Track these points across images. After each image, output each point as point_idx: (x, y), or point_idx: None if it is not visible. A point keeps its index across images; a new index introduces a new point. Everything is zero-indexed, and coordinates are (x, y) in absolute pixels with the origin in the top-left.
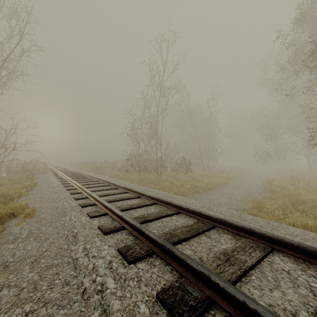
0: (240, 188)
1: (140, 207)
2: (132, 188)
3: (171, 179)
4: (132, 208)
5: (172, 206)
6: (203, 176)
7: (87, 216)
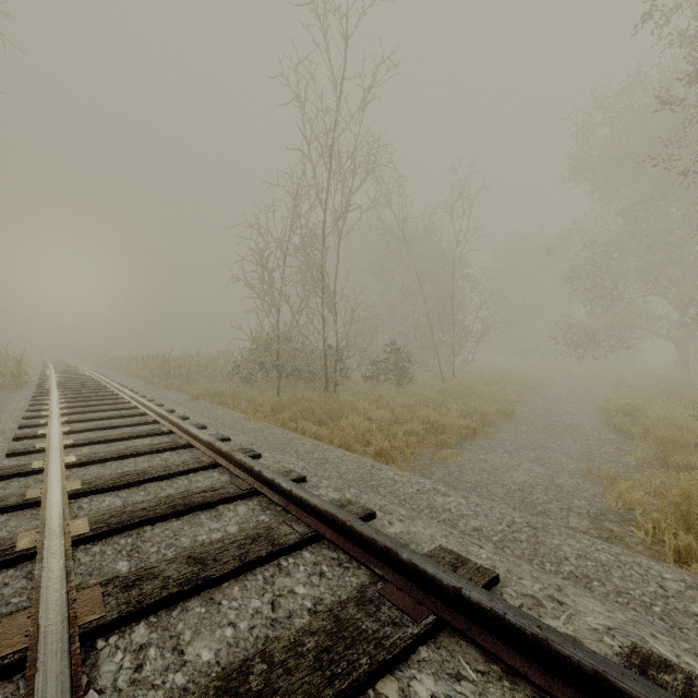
0: (553, 427)
1: (247, 570)
2: (236, 453)
3: (364, 403)
4: (200, 584)
5: (399, 572)
6: (446, 394)
7: None
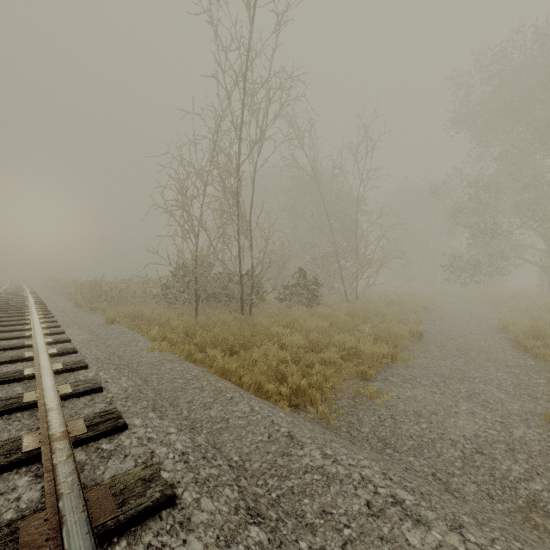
0: (466, 351)
1: None
2: (56, 448)
3: (277, 328)
4: None
5: None
6: (355, 316)
7: None
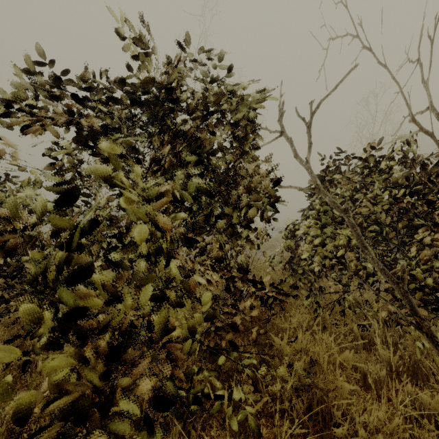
0: None
1: None
2: None
3: None
4: None
5: None
6: None
7: None
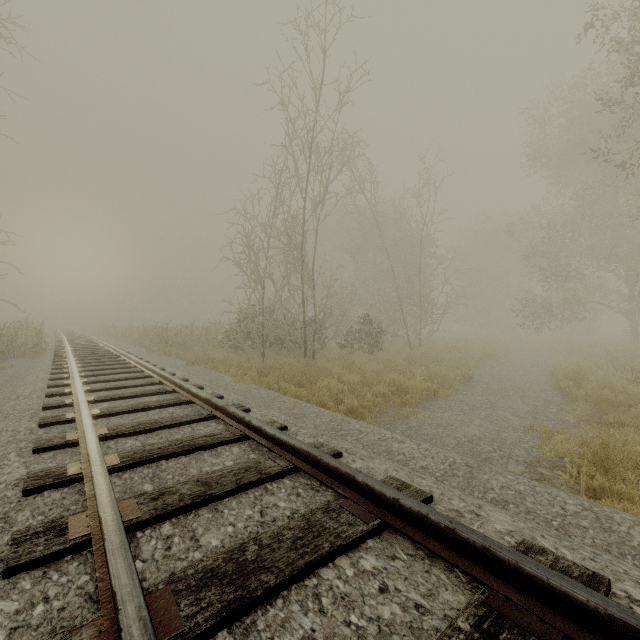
0: (506, 390)
1: (241, 491)
2: (230, 407)
3: (338, 368)
4: (208, 498)
5: (356, 491)
6: (412, 360)
7: (5, 555)
